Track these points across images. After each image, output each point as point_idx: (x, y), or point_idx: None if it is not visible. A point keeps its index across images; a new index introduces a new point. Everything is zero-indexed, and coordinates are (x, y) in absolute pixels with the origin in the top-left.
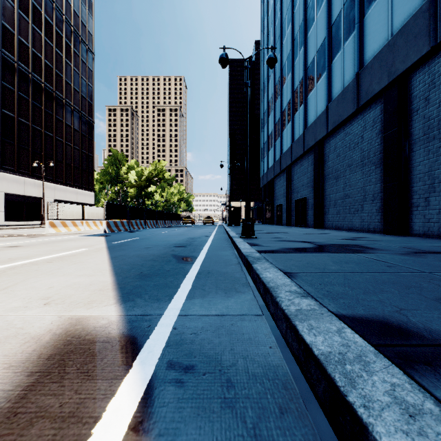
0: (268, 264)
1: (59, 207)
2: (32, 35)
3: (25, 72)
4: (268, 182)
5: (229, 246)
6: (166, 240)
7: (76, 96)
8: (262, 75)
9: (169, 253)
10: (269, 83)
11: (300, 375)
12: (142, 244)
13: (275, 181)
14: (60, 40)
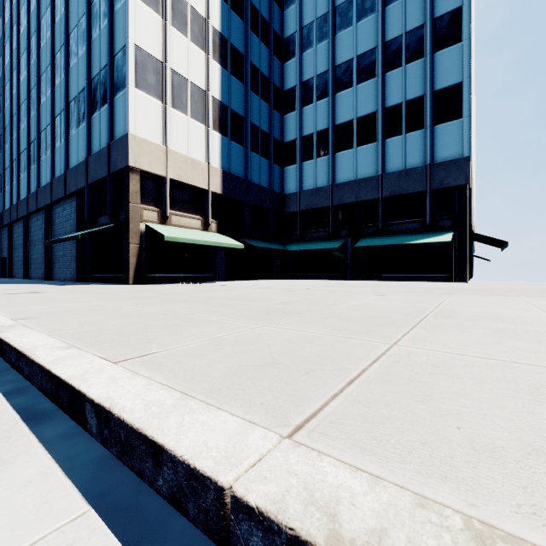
0: None
1: None
2: None
3: None
4: None
5: None
6: None
7: None
8: None
9: None
10: None
11: None
12: None
13: None
14: None
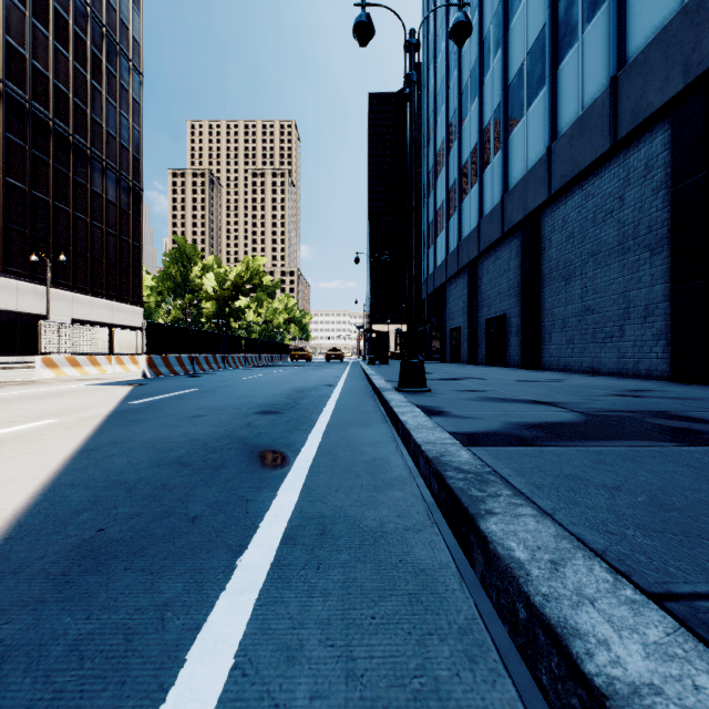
0: (535, 517)
1: (63, 330)
2: (32, 36)
3: (19, 100)
4: (435, 291)
5: (375, 411)
6: (247, 396)
7: (111, 145)
8: (426, 110)
9: (234, 436)
10: (437, 121)
11: (507, 648)
12: (190, 407)
13: (449, 288)
14: (82, 49)
